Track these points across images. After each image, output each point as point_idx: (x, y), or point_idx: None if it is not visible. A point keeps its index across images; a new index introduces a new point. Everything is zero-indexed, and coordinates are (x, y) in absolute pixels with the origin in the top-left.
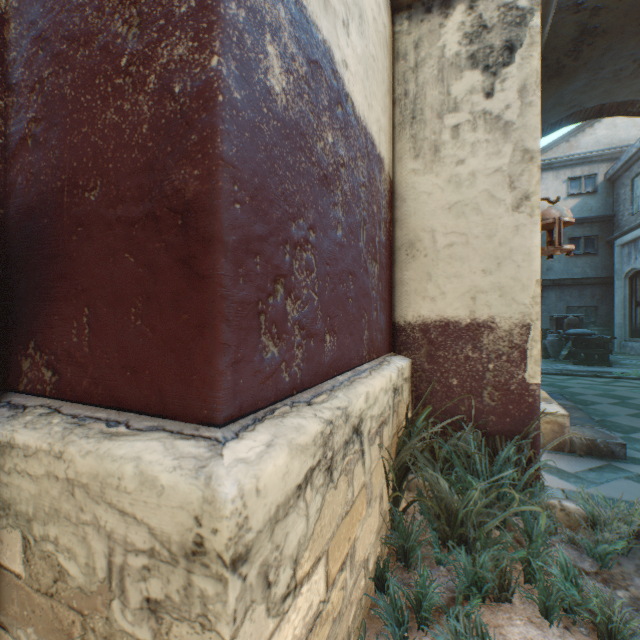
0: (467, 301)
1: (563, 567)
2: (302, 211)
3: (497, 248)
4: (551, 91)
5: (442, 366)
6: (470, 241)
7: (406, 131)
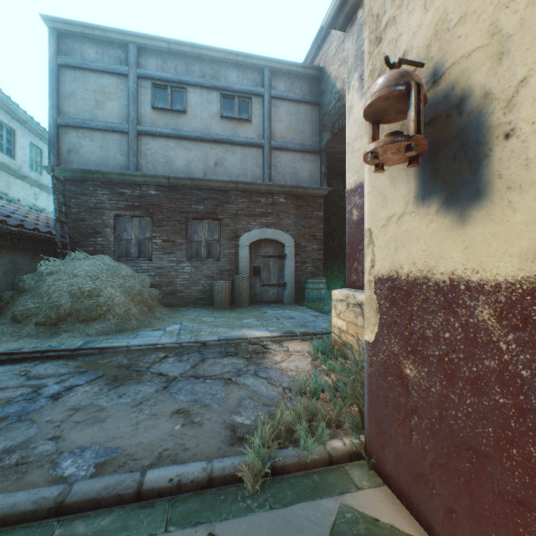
0: None
1: (319, 385)
2: (362, 240)
3: None
4: None
5: None
6: None
7: None
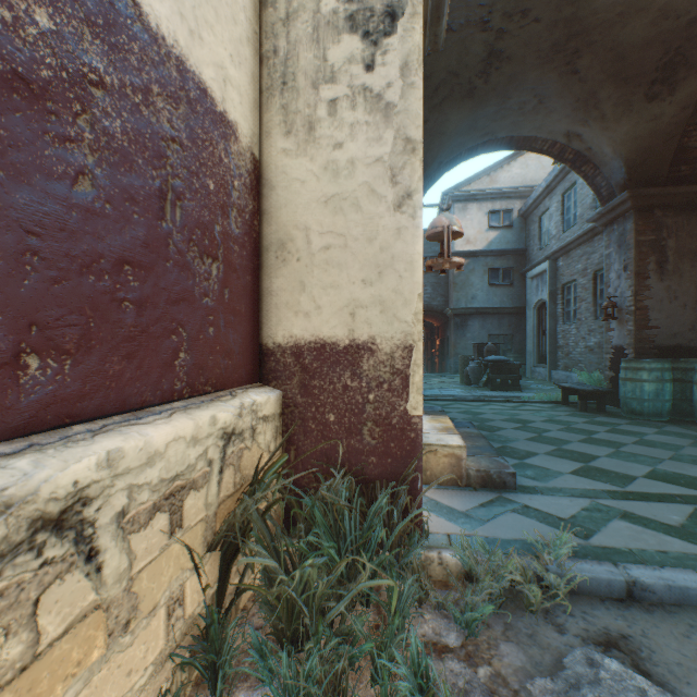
0: (346, 318)
1: (414, 659)
2: None
3: (378, 254)
4: (465, 112)
5: (318, 399)
6: (349, 244)
7: (276, 99)
